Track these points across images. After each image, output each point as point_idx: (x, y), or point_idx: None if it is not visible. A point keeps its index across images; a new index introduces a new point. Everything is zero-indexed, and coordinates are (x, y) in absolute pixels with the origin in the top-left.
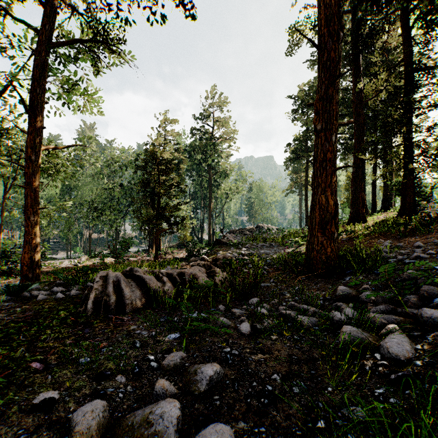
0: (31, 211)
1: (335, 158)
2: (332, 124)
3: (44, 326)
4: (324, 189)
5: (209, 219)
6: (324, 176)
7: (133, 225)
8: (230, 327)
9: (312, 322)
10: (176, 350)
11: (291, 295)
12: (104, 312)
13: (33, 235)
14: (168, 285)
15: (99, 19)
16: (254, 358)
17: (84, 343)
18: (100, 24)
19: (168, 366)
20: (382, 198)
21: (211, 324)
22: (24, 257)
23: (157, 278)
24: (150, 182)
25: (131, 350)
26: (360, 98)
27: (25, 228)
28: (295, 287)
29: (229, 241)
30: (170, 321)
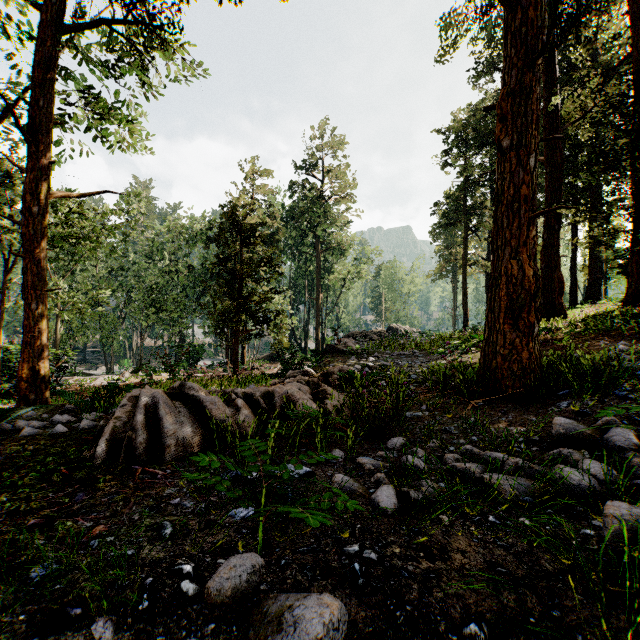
0: (33, 294)
1: (533, 196)
2: (531, 135)
3: (6, 485)
4: (515, 249)
5: (317, 317)
6: (516, 226)
7: (204, 326)
8: (355, 494)
9: (519, 488)
10: (244, 547)
11: (462, 434)
12: (126, 459)
13: (38, 333)
14: (244, 413)
15: (147, 4)
16: (414, 571)
17: (61, 526)
18: (146, 8)
19: (218, 593)
20: (588, 282)
21: (319, 488)
22: (22, 368)
23: (227, 401)
24: (226, 257)
25: (149, 545)
26: (556, 122)
27: (25, 322)
28: (470, 419)
29: (348, 347)
30: (240, 481)
